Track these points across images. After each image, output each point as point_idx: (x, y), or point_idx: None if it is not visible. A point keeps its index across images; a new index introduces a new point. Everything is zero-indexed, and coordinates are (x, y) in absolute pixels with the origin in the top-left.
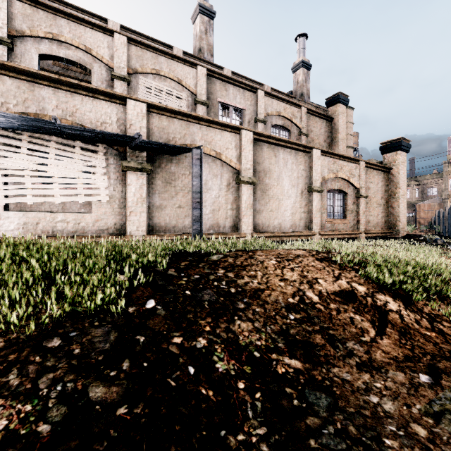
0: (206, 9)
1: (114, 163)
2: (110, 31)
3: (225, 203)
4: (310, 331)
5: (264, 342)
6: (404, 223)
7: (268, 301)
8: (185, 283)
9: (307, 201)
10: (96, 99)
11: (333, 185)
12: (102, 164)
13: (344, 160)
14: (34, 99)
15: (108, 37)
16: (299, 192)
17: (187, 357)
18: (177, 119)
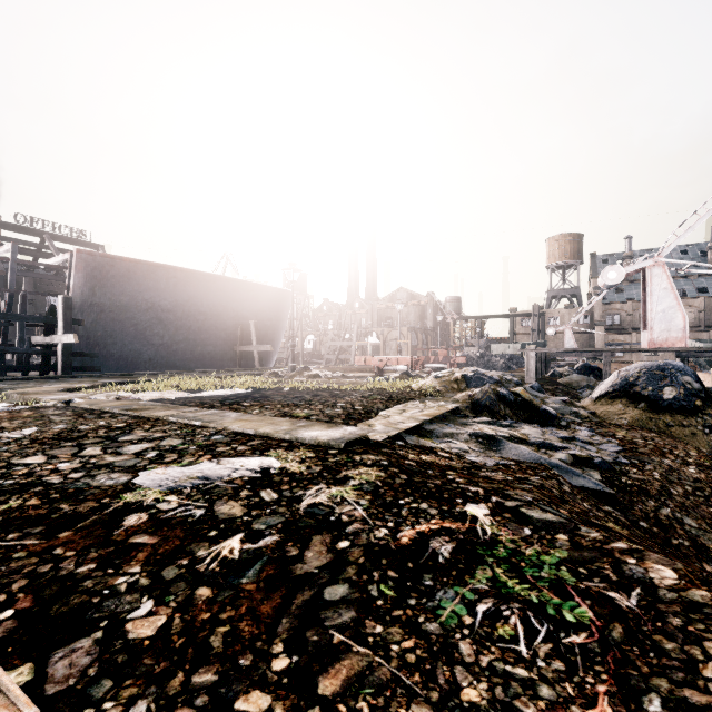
0: None
1: None
2: None
3: None
4: None
5: None
6: None
7: None
8: None
9: None
10: None
11: None
12: None
13: None
14: None
15: None
16: None
17: None
18: None
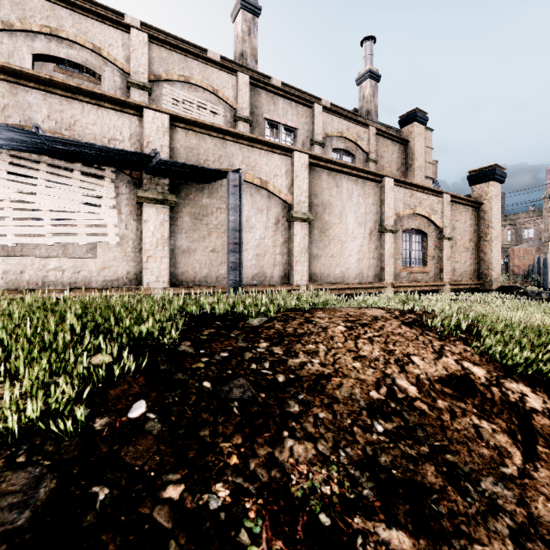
0: (249, 4)
1: (126, 192)
2: (125, 26)
3: (272, 246)
4: (414, 457)
5: (337, 486)
6: (497, 272)
7: (339, 397)
8: (204, 367)
9: (377, 243)
10: (102, 107)
11: (410, 224)
12: (110, 194)
13: (424, 192)
14: (17, 105)
15: (123, 34)
16: (367, 233)
17: (187, 538)
18: (211, 136)
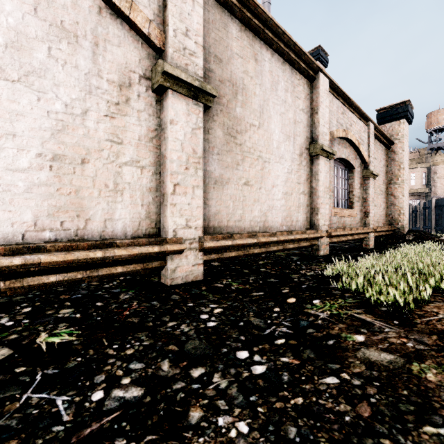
0: None
1: None
2: None
3: (111, 141)
4: None
5: None
6: (407, 217)
7: None
8: None
9: (308, 172)
10: None
11: (341, 151)
12: None
13: (354, 113)
14: None
15: None
16: (296, 152)
17: None
18: None
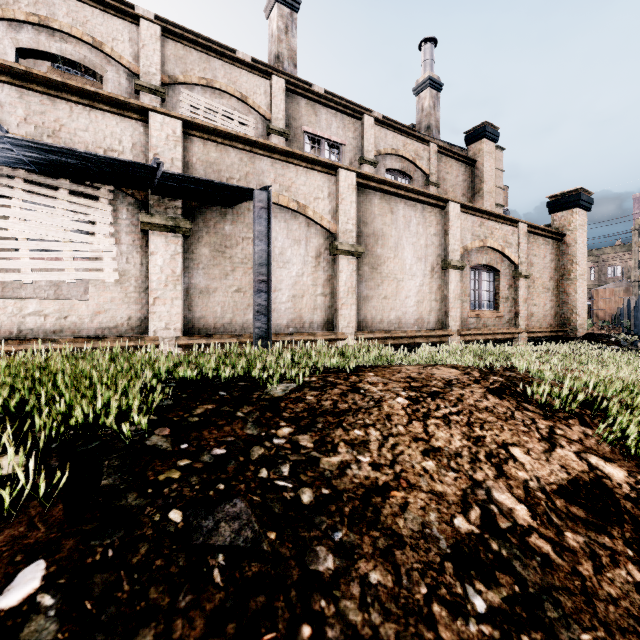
0: None
1: (128, 217)
2: (133, 16)
3: (312, 285)
4: None
5: None
6: (583, 317)
7: (403, 532)
8: (179, 479)
9: (440, 282)
10: (96, 109)
11: (480, 259)
12: (106, 219)
13: (496, 220)
14: None
15: (130, 26)
16: (428, 269)
17: None
18: (235, 148)
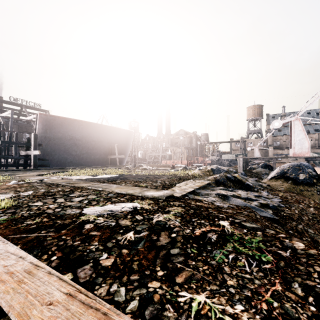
0: None
1: None
2: None
3: None
4: None
5: None
6: None
7: None
8: None
9: None
10: None
11: None
12: None
13: None
14: None
15: None
16: None
17: None
18: None
